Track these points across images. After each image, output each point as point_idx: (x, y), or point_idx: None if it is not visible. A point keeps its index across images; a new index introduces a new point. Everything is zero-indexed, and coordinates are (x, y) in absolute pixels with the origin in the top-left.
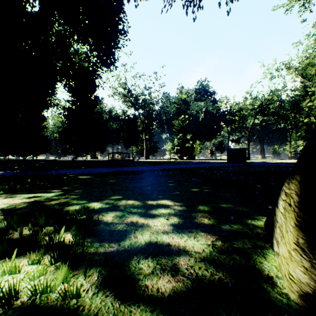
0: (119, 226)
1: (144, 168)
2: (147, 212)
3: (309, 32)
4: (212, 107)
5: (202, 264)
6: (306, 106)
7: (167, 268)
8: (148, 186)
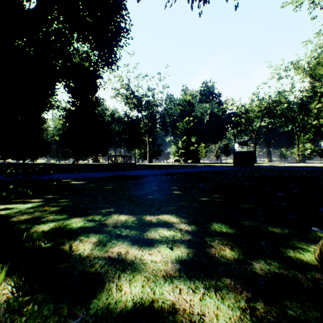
0: (98, 263)
1: (146, 172)
2: (143, 234)
3: (320, 30)
4: (217, 109)
5: None
6: (315, 108)
7: None
8: (148, 194)
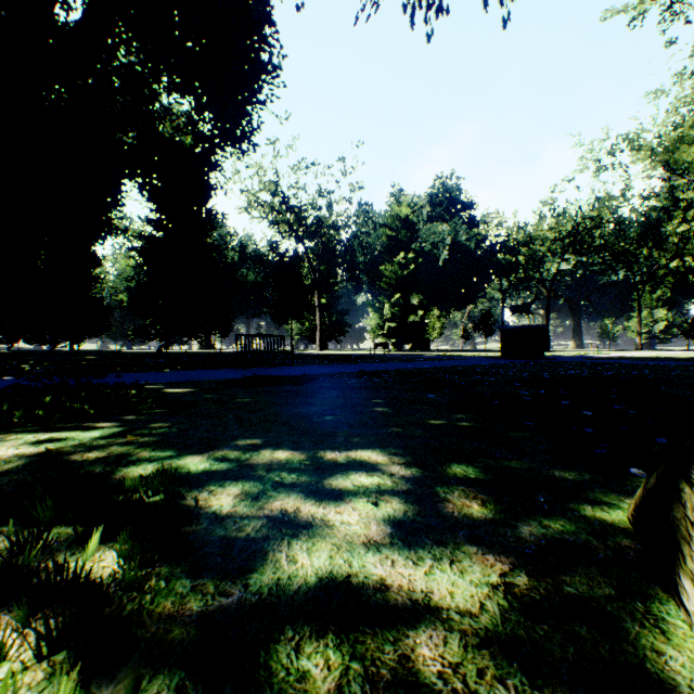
0: (250, 526)
1: (317, 370)
2: (323, 482)
3: (684, 68)
4: (466, 236)
5: (485, 658)
6: (675, 234)
7: (383, 673)
8: (326, 413)
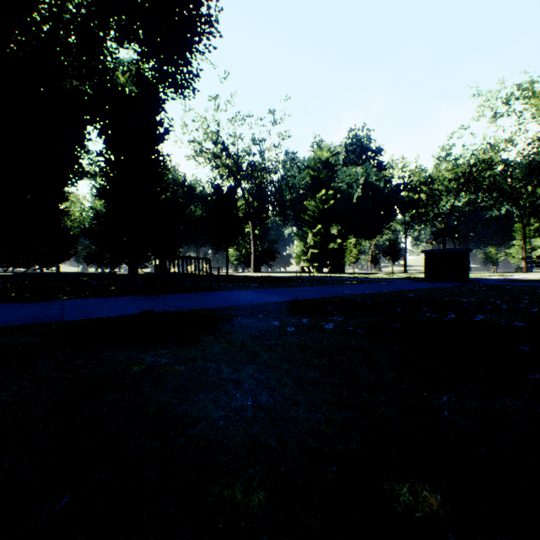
0: None
1: (240, 298)
2: None
3: None
4: (376, 177)
5: None
6: None
7: None
8: None
